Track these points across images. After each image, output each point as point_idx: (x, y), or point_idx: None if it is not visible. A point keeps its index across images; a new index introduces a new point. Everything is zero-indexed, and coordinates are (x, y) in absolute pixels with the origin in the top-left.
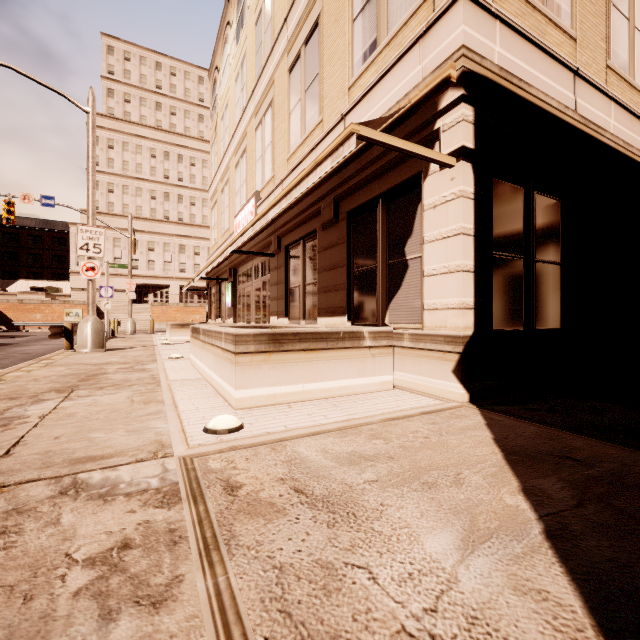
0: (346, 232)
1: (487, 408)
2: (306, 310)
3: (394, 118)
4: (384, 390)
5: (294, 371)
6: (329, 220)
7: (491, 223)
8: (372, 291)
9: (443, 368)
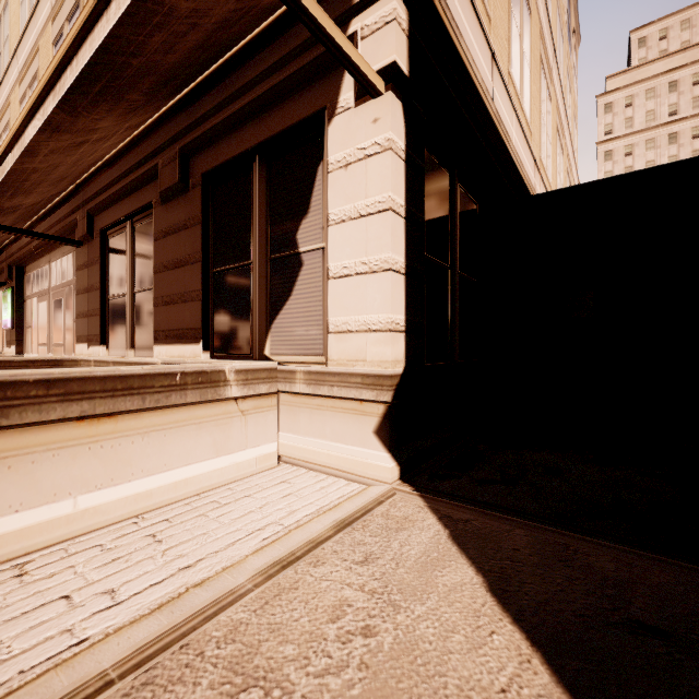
0: (201, 207)
1: (430, 490)
2: (136, 333)
3: (280, 12)
4: (263, 470)
5: (45, 472)
6: (172, 186)
7: (423, 206)
8: (244, 303)
9: (360, 427)
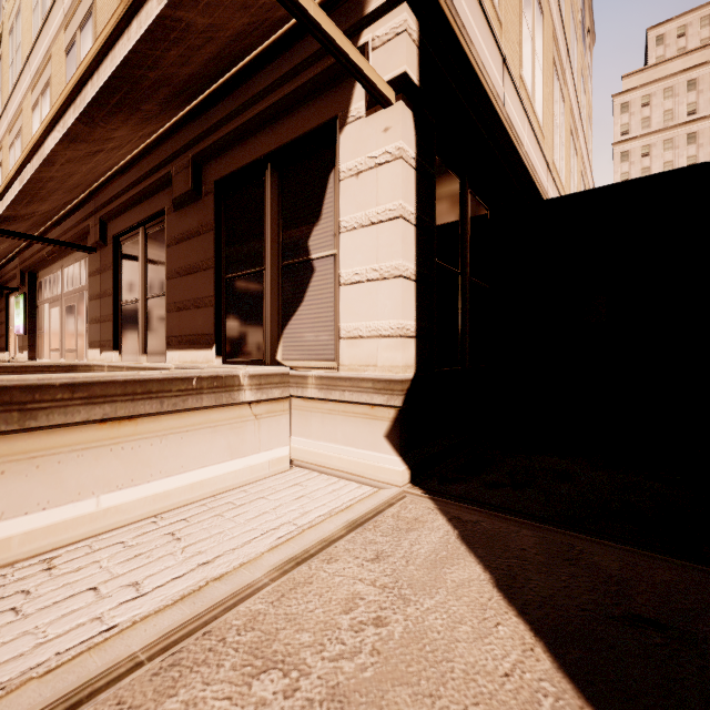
0: (213, 214)
1: (440, 493)
2: (149, 339)
3: (293, 23)
4: (276, 473)
5: (70, 472)
6: (185, 193)
7: (433, 213)
8: (256, 309)
9: (371, 431)
